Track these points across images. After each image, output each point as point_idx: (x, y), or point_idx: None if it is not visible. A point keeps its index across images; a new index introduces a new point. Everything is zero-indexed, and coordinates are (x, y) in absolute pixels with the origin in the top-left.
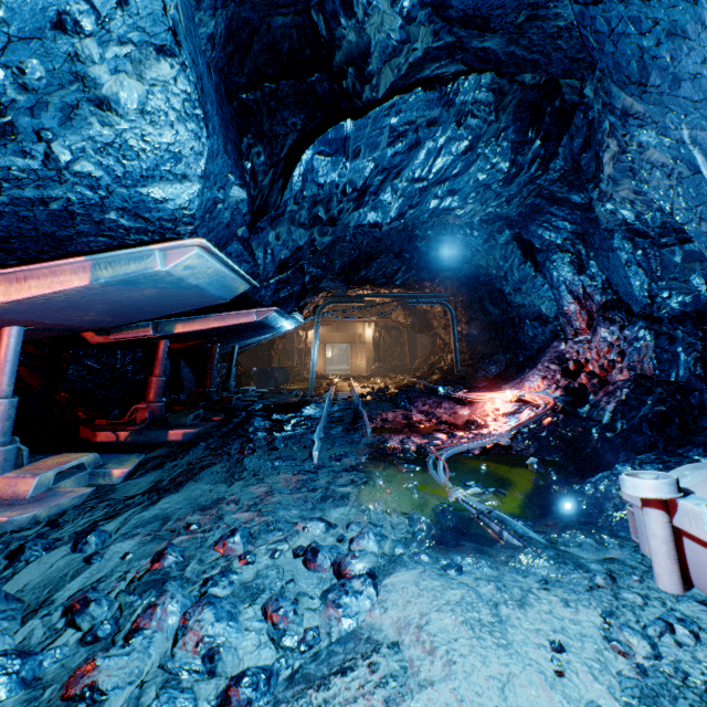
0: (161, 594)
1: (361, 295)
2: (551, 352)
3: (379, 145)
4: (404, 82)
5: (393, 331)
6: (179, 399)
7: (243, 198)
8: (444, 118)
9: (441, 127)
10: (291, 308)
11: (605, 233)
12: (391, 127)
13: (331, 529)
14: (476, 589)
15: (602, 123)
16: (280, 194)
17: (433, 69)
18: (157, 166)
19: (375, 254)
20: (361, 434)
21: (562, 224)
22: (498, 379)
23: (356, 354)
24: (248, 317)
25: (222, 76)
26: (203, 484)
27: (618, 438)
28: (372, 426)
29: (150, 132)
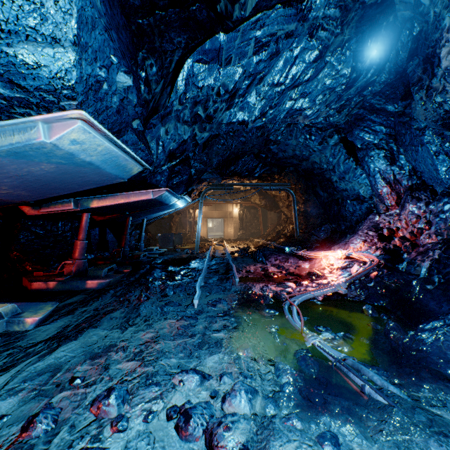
0: None
1: (231, 184)
2: (368, 223)
3: (246, 53)
4: (267, 3)
5: (252, 210)
6: (103, 256)
7: (129, 84)
8: (299, 31)
9: (296, 39)
10: (181, 191)
11: (417, 131)
12: (256, 38)
13: (206, 381)
14: None
15: (442, 21)
16: (168, 97)
17: None
18: (18, 19)
19: (240, 155)
20: (231, 283)
21: (379, 128)
22: (326, 242)
23: (227, 224)
24: (146, 195)
25: None
26: (101, 330)
27: (437, 289)
28: (239, 276)
29: None
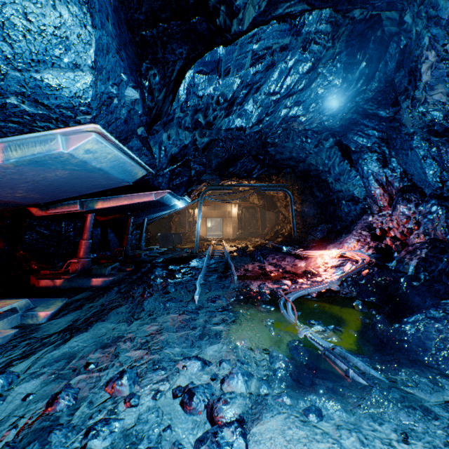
0: (43, 448)
1: (230, 185)
2: (362, 223)
3: (244, 65)
4: (263, 18)
5: (251, 210)
6: (105, 255)
7: (136, 98)
8: (293, 45)
9: (291, 52)
10: (181, 192)
11: (406, 136)
12: (253, 51)
13: (206, 367)
14: (340, 442)
15: (422, 39)
16: (170, 105)
17: (285, 7)
18: (46, 50)
19: (239, 156)
20: (230, 281)
21: (372, 132)
22: (322, 241)
23: (226, 224)
24: (148, 197)
25: (123, 9)
26: (109, 323)
27: (423, 286)
28: (238, 275)
29: (32, 10)
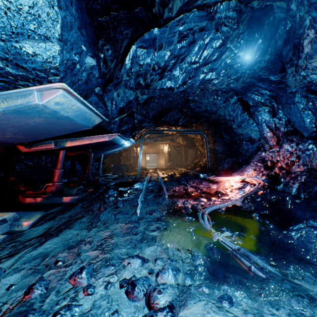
0: None
1: (162, 130)
2: (257, 157)
3: (173, 42)
4: (187, 8)
5: (177, 148)
6: (73, 180)
7: (93, 64)
8: (209, 27)
9: (207, 32)
10: (128, 135)
11: (290, 94)
12: (179, 32)
13: (145, 263)
14: None
15: (304, 21)
16: (119, 71)
17: None
18: (23, 25)
19: (169, 110)
20: (163, 198)
21: (265, 92)
22: (229, 170)
23: (160, 158)
24: (104, 138)
25: (84, 0)
26: (74, 230)
27: (303, 203)
28: (168, 194)
29: None
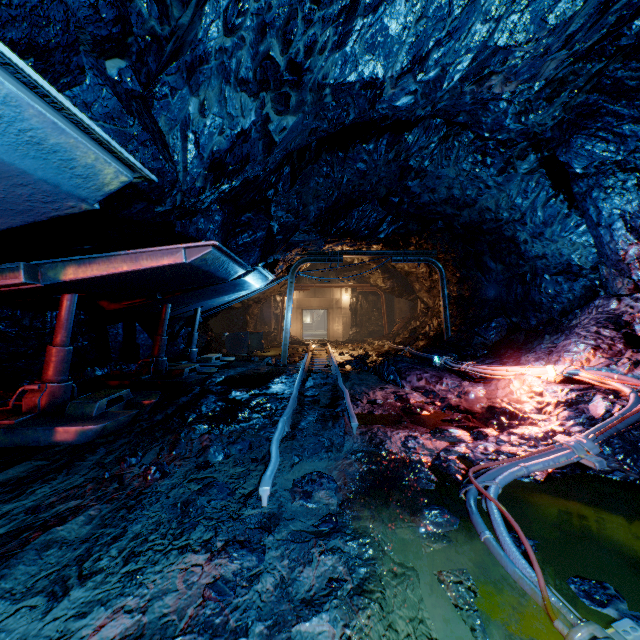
0: None
1: (340, 252)
2: (595, 313)
3: None
4: None
5: (371, 297)
6: (122, 370)
7: None
8: None
9: None
10: (253, 259)
11: None
12: None
13: None
14: None
15: None
16: (201, 22)
17: None
18: None
19: (356, 201)
20: (343, 429)
21: (631, 129)
22: (501, 347)
23: (333, 319)
24: (171, 256)
25: None
26: None
27: None
28: (357, 412)
29: None
